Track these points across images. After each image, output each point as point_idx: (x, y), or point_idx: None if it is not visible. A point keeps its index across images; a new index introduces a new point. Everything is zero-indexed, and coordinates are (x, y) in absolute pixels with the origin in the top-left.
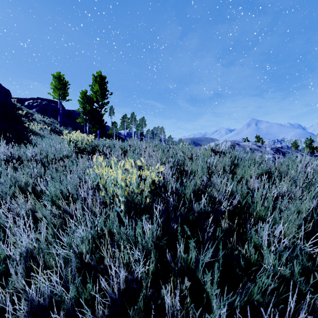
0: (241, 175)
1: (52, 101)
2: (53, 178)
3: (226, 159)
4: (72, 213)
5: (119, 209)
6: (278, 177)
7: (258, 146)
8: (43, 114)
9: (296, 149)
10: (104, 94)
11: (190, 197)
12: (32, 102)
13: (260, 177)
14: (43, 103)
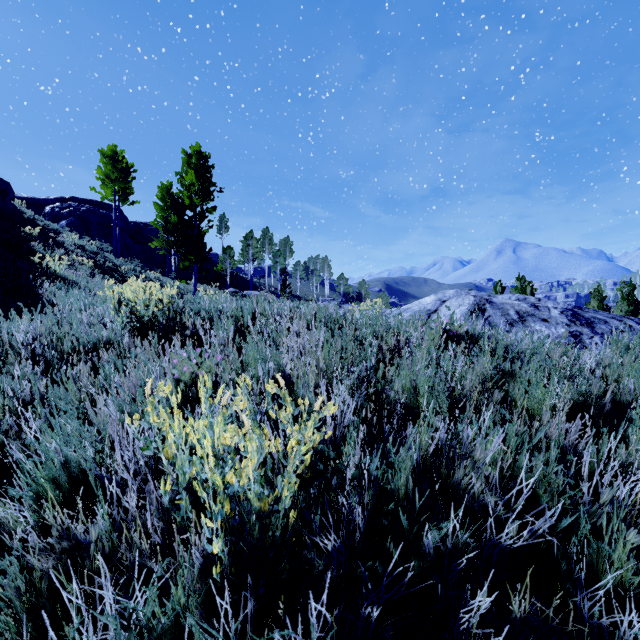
0: (526, 406)
1: (101, 204)
2: (70, 400)
3: (486, 361)
4: (88, 536)
5: (209, 547)
6: (612, 404)
7: (532, 306)
8: (83, 231)
9: (601, 305)
10: (207, 191)
11: (407, 486)
12: (59, 206)
13: (573, 411)
14: (82, 208)
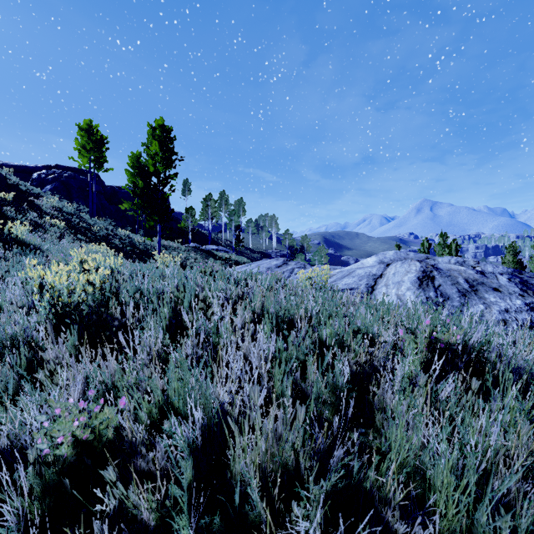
0: None
1: (82, 171)
2: None
3: None
4: None
5: None
6: None
7: (478, 272)
8: (65, 194)
9: (516, 259)
10: (169, 160)
11: None
12: (45, 173)
13: None
14: (65, 174)
